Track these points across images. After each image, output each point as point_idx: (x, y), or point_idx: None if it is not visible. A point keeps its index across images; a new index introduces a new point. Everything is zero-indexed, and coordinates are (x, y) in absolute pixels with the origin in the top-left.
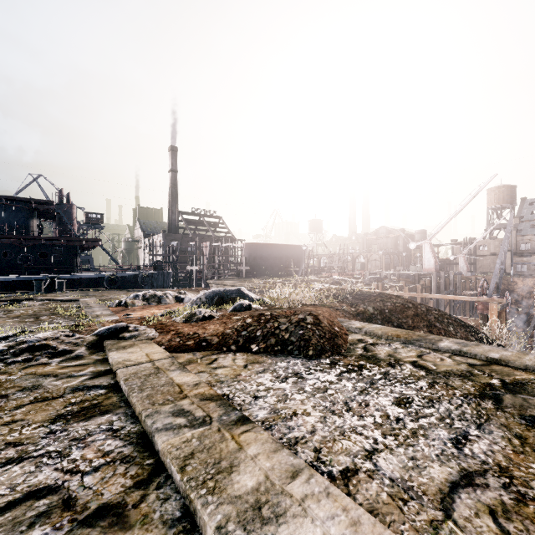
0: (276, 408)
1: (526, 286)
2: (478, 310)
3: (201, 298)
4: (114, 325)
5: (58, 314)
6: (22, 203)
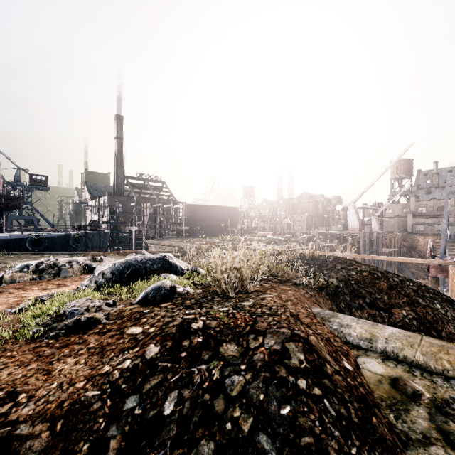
0: None
1: (426, 243)
2: (431, 273)
3: (104, 272)
4: None
5: None
6: None
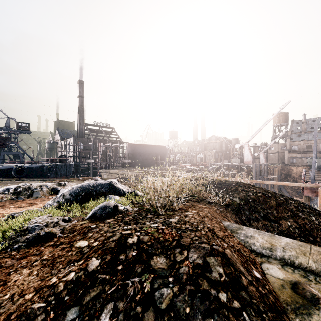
0: None
1: (298, 171)
2: (305, 193)
3: (64, 194)
4: None
5: None
6: None
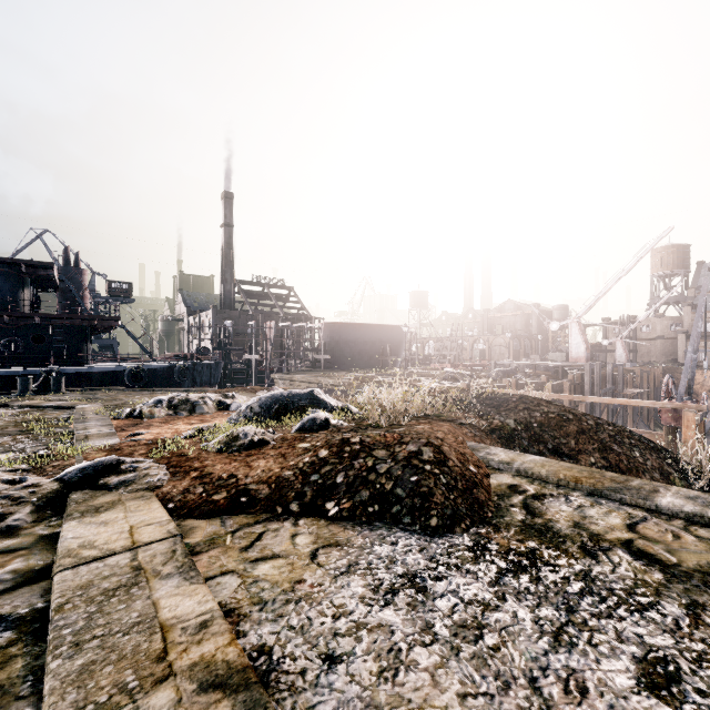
0: (376, 703)
1: (707, 381)
2: (663, 421)
3: (252, 406)
4: (95, 461)
5: (29, 433)
6: (7, 266)
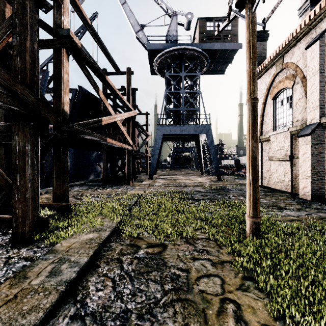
0: None
1: None
2: None
3: None
4: None
5: None
6: (217, 145)
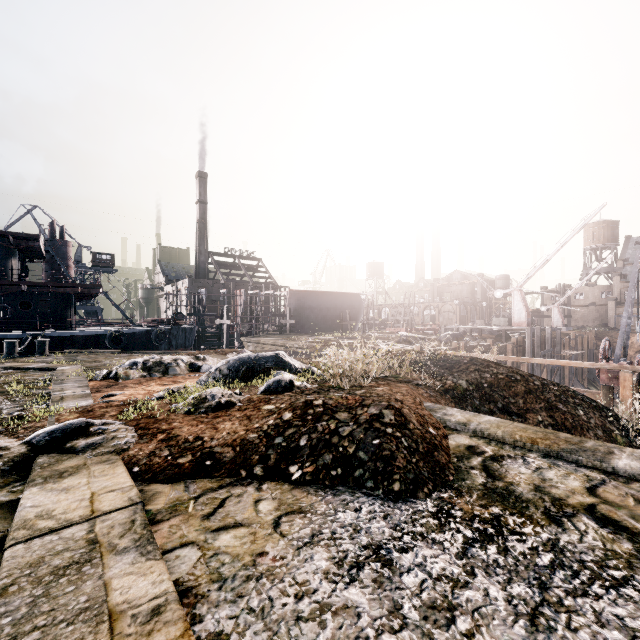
0: None
1: (635, 343)
2: (601, 380)
3: (221, 368)
4: (64, 424)
5: (9, 394)
6: None
